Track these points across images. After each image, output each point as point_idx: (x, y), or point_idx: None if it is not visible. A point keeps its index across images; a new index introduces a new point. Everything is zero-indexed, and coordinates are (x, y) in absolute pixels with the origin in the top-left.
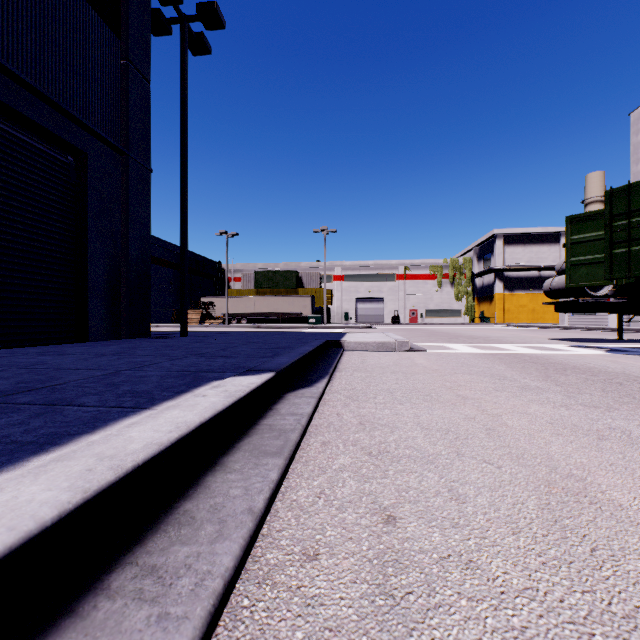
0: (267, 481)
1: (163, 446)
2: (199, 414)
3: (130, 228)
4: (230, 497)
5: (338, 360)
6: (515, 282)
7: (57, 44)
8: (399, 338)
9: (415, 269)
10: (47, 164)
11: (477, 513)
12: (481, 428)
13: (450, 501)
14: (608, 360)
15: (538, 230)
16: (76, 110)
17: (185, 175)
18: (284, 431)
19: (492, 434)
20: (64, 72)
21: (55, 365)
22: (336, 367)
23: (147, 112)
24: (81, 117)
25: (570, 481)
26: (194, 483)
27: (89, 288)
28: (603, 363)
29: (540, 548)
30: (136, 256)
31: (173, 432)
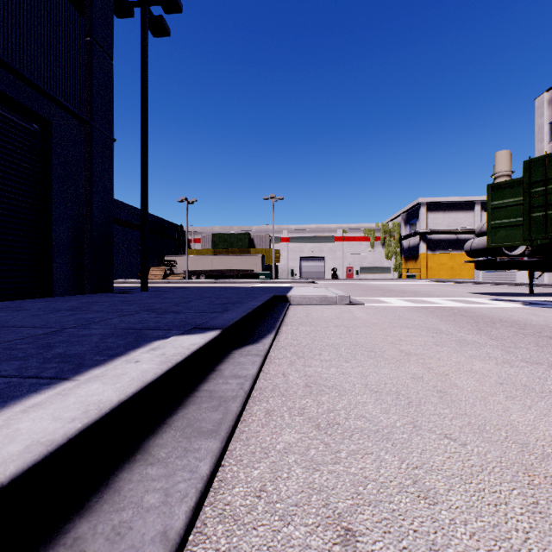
0: (195, 479)
1: (54, 445)
2: (121, 389)
3: (93, 192)
4: (142, 509)
5: (284, 314)
6: (436, 243)
7: (21, 18)
8: (340, 293)
9: (351, 232)
10: (12, 130)
11: (455, 522)
12: (432, 390)
13: (418, 501)
14: (528, 313)
15: (456, 199)
16: (40, 81)
17: (146, 144)
18: (224, 399)
19: (445, 398)
20: (28, 44)
21: (2, 322)
22: (282, 321)
23: (110, 86)
24: (45, 87)
25: (549, 465)
26: (102, 484)
27: (53, 247)
28: (525, 316)
29: None
30: (99, 218)
31: (76, 421)
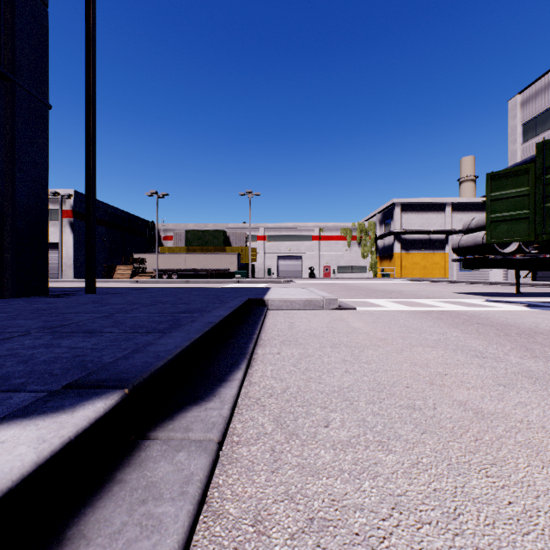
0: None
1: None
2: None
3: (17, 168)
4: None
5: (261, 325)
6: (410, 243)
7: None
8: (326, 295)
9: (328, 231)
10: None
11: None
12: None
13: None
14: (549, 319)
15: (428, 200)
16: None
17: (92, 115)
18: None
19: None
20: None
21: None
22: (258, 337)
23: (43, 38)
24: None
25: None
26: None
27: None
28: None
29: None
30: (26, 201)
31: None
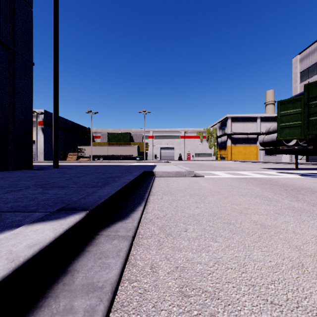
0: None
1: None
2: None
3: (16, 98)
4: None
5: (151, 185)
6: (236, 140)
7: None
8: (187, 169)
9: (189, 133)
10: None
11: None
12: None
13: None
14: (311, 182)
15: (247, 115)
16: None
17: (57, 68)
18: None
19: None
20: None
21: None
22: (150, 191)
23: (30, 26)
24: None
25: None
26: None
27: None
28: (312, 184)
29: None
30: (21, 117)
31: None
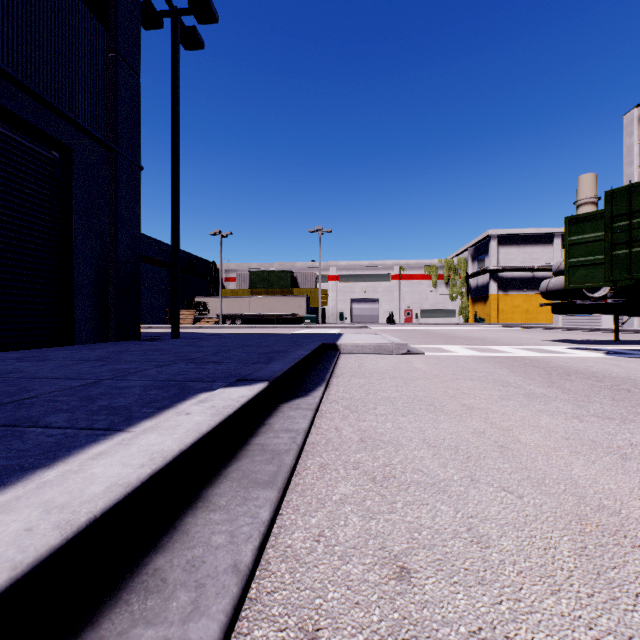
0: (257, 523)
1: (130, 487)
2: (179, 439)
3: (119, 227)
4: (212, 547)
5: (335, 364)
6: (509, 283)
7: (41, 34)
8: (396, 340)
9: (410, 269)
10: (30, 159)
11: (505, 562)
12: (493, 445)
13: (471, 545)
14: (610, 363)
15: (532, 231)
16: (61, 103)
17: (177, 173)
18: (278, 453)
19: (506, 453)
20: (48, 63)
21: (31, 373)
22: (333, 372)
23: (137, 107)
24: (66, 111)
25: (603, 515)
26: (170, 527)
27: (75, 289)
28: (605, 367)
29: (588, 615)
30: (125, 256)
31: (145, 467)
